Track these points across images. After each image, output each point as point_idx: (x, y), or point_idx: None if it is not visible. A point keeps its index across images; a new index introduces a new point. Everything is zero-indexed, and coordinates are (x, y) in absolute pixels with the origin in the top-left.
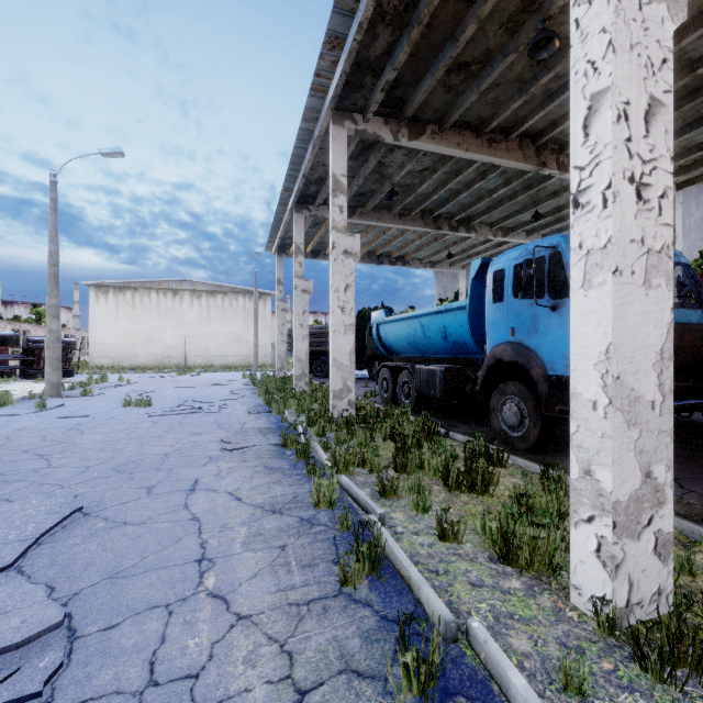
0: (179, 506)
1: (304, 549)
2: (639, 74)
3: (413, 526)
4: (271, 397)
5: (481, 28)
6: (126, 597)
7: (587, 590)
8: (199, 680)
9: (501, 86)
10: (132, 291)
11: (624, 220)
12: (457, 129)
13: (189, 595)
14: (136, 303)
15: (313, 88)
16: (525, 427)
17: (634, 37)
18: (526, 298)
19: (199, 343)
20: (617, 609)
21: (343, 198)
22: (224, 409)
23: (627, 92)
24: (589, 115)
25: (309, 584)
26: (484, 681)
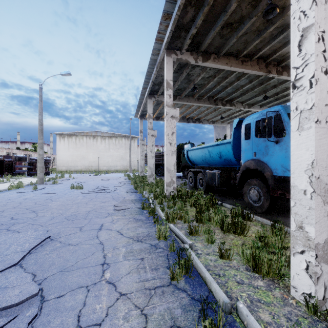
0: (94, 237)
1: (153, 260)
2: None
3: (206, 250)
4: (137, 185)
5: (239, 5)
6: (68, 281)
7: (300, 289)
8: (101, 327)
9: (248, 33)
10: (75, 136)
11: (322, 94)
12: (226, 56)
13: (97, 282)
14: (77, 142)
15: (156, 39)
16: (261, 201)
17: None
18: (262, 137)
19: (104, 160)
20: (318, 300)
21: (171, 91)
22: (115, 190)
23: (323, 26)
24: (301, 40)
25: (155, 279)
26: None
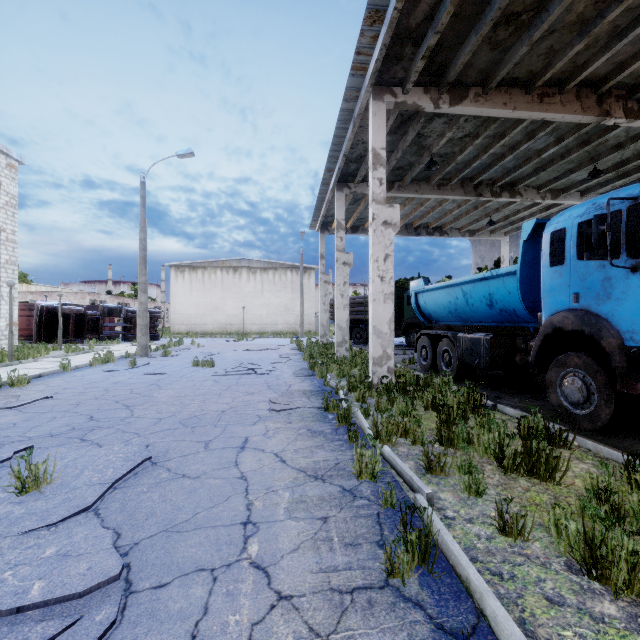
0: (230, 464)
1: (347, 525)
2: None
3: (465, 511)
4: (315, 361)
5: None
6: (178, 554)
7: None
8: None
9: (557, 32)
10: (202, 270)
11: None
12: (503, 88)
13: (233, 562)
14: (205, 280)
15: (353, 67)
16: (593, 405)
17: None
18: (593, 259)
19: (254, 312)
20: None
21: (382, 170)
22: (273, 371)
23: None
24: None
25: (352, 568)
26: None
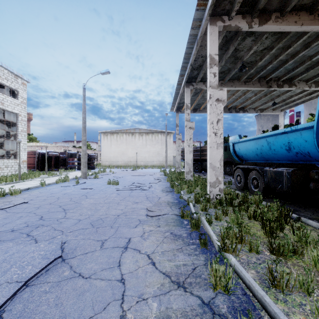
0: (115, 264)
1: None
2: None
3: None
4: (174, 183)
5: None
6: None
7: None
8: None
9: None
10: (116, 134)
11: None
12: (294, 11)
13: None
14: (118, 139)
15: (198, 4)
16: None
17: None
18: None
19: (142, 155)
20: None
21: (215, 68)
22: (150, 188)
23: None
24: None
25: None
26: None
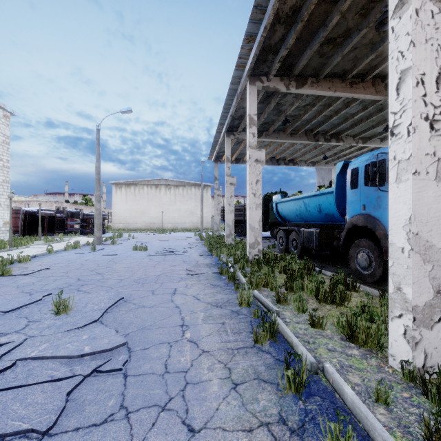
0: (168, 301)
1: (234, 325)
2: (432, 56)
3: (296, 319)
4: (212, 246)
5: (343, 16)
6: (150, 337)
7: (398, 357)
8: (187, 373)
9: (358, 48)
10: (134, 186)
11: (421, 142)
12: (328, 78)
13: (178, 340)
14: (136, 193)
15: (237, 65)
16: (372, 268)
17: (428, 35)
18: (374, 185)
19: (169, 215)
20: (416, 368)
21: (255, 128)
22: (186, 253)
23: (423, 68)
24: (399, 83)
25: (237, 341)
26: (331, 392)
